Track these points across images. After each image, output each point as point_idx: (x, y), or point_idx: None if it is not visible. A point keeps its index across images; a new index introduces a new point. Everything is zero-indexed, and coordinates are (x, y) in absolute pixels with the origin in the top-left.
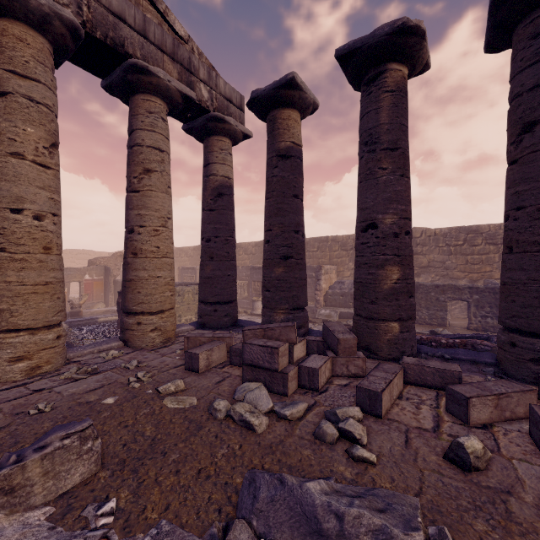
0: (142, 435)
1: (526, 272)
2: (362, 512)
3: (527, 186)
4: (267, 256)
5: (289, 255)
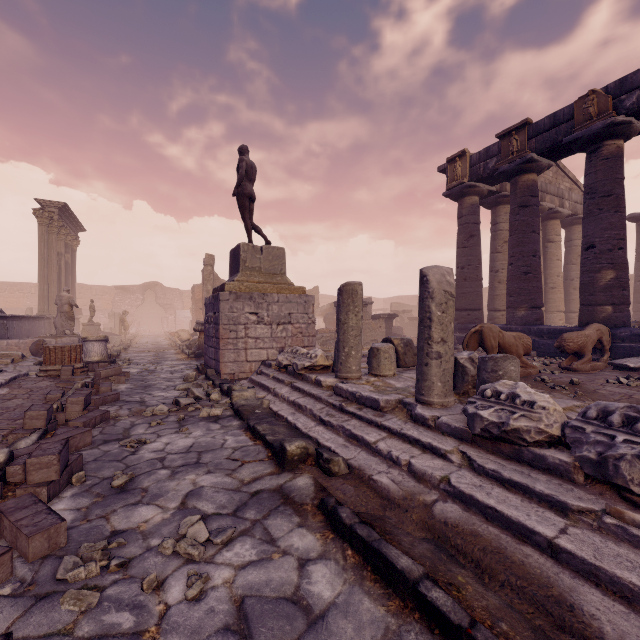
0: None
1: None
2: None
3: None
4: (639, 288)
5: None
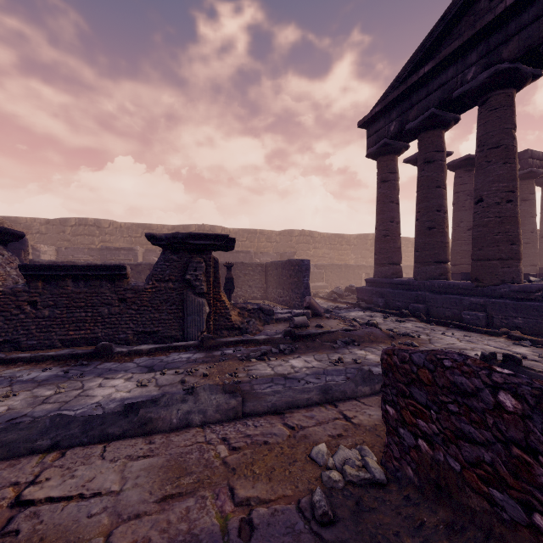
0: None
1: None
2: None
3: None
4: None
5: None
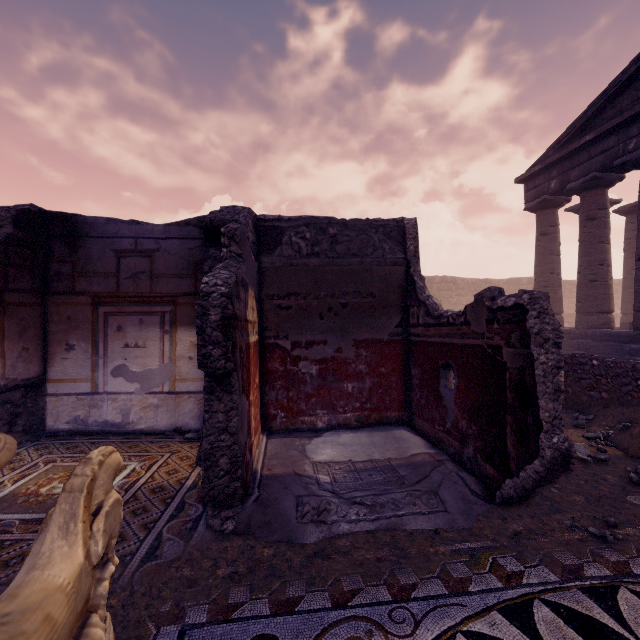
0: None
1: None
2: None
3: None
4: None
5: None
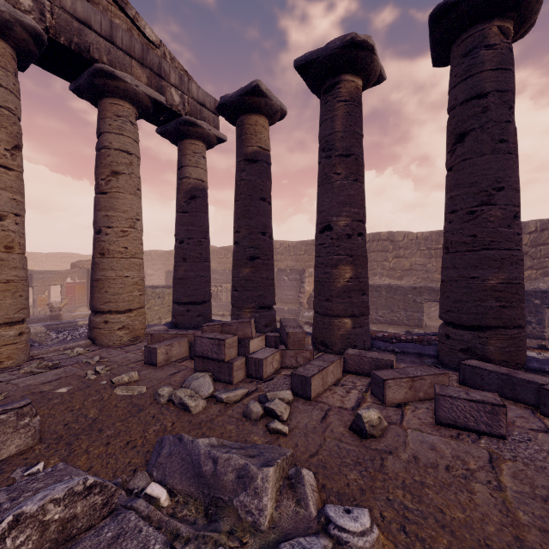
0: (84, 417)
1: (458, 270)
2: (232, 456)
3: (459, 191)
4: (236, 256)
5: (256, 256)
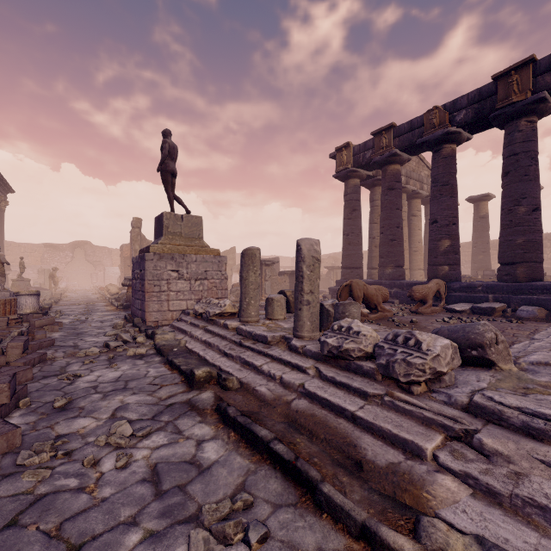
0: None
1: None
2: None
3: None
4: (475, 252)
5: (485, 251)
